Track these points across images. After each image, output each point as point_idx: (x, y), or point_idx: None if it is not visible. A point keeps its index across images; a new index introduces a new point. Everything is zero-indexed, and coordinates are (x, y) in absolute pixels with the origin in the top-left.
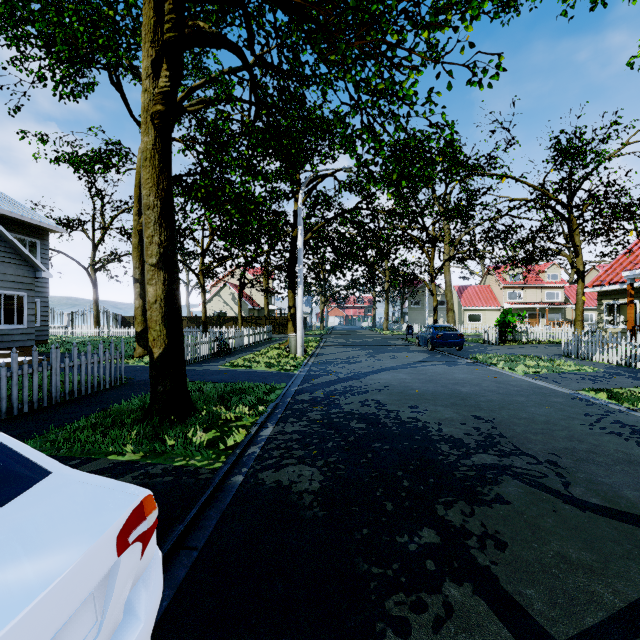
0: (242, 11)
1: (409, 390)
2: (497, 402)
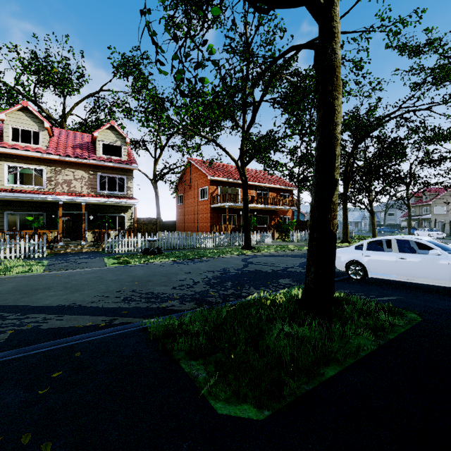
0: (268, 2)
1: (132, 285)
2: (153, 272)
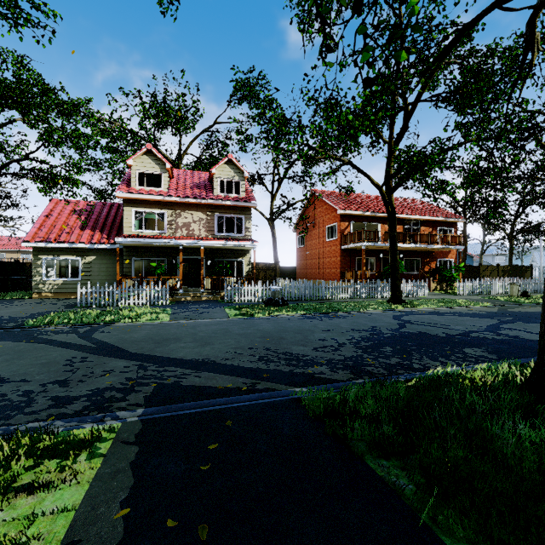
0: None
1: (264, 341)
2: (282, 327)
